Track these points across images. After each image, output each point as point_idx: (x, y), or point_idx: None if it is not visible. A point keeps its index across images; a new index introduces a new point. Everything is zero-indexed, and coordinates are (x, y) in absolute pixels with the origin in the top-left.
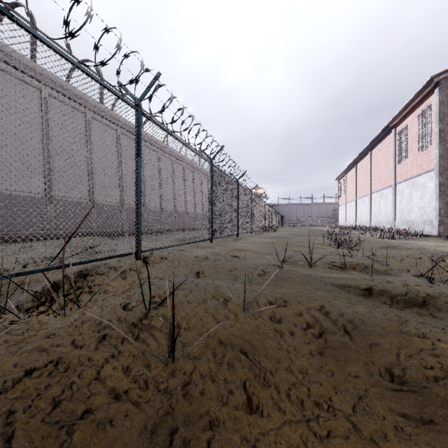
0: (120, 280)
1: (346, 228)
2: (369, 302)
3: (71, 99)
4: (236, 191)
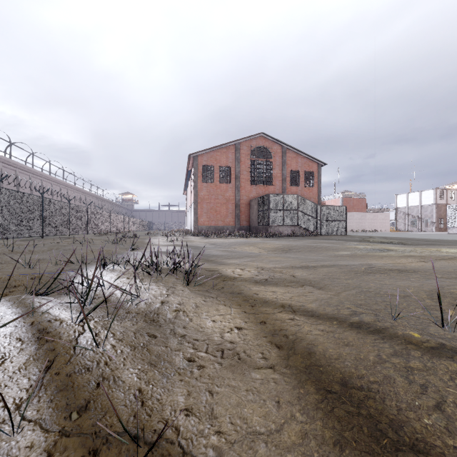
0: None
1: (175, 231)
2: None
3: None
4: (67, 208)
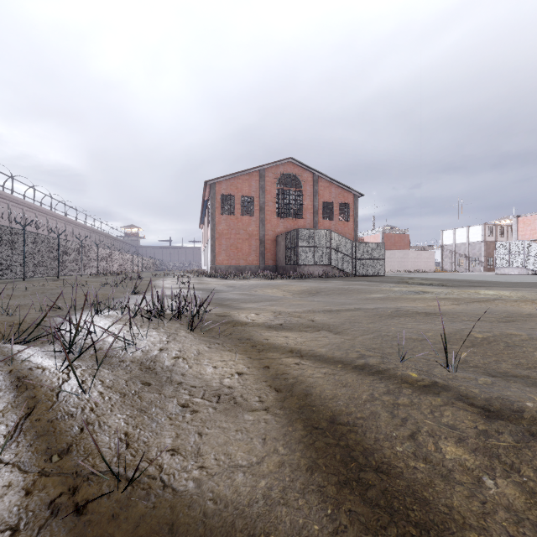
0: None
1: (189, 272)
2: None
3: None
4: (56, 244)
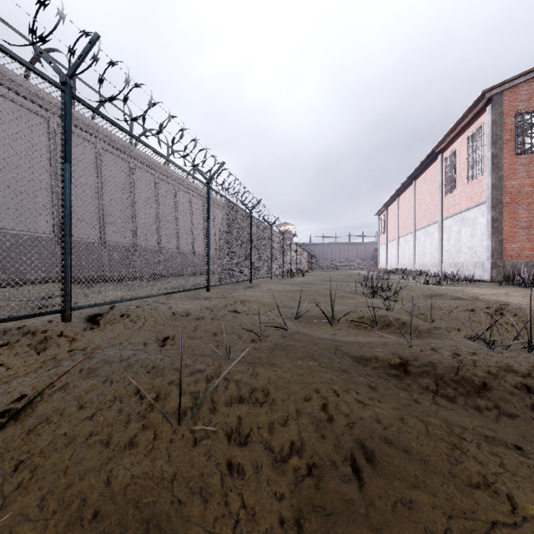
0: (31, 354)
1: (387, 272)
2: (403, 388)
3: (25, 98)
4: (248, 225)
